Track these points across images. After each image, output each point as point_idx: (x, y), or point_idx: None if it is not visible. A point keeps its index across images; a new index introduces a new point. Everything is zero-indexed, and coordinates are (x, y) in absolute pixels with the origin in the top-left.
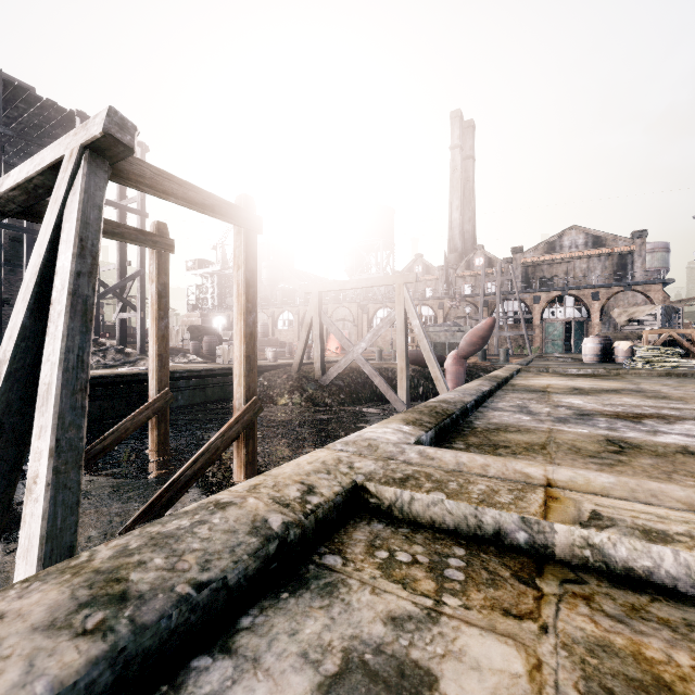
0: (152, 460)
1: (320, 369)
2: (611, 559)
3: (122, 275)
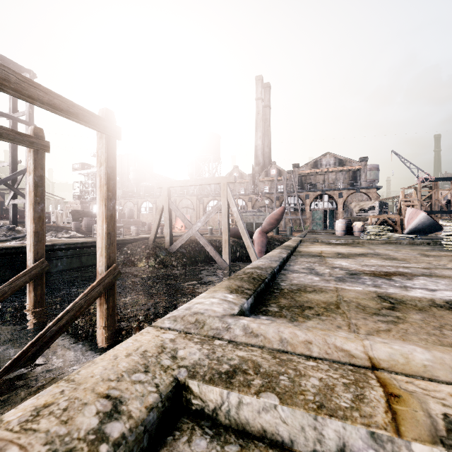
0: (29, 316)
1: (169, 241)
2: None
3: (13, 170)
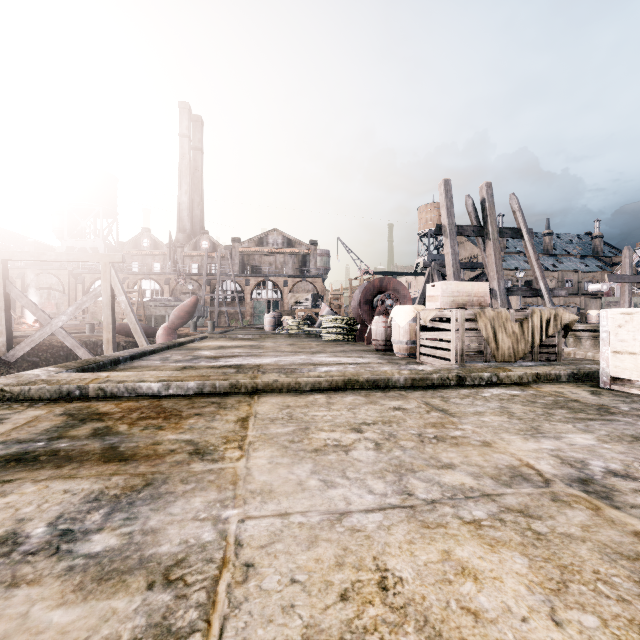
0: None
1: (6, 344)
2: (107, 392)
3: None
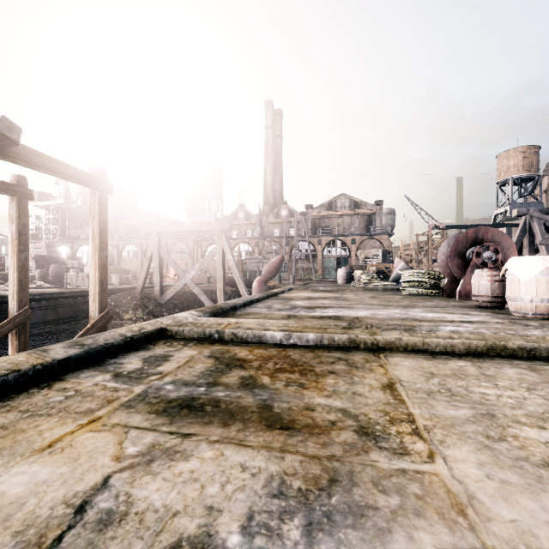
0: None
1: (160, 291)
2: (238, 337)
3: None
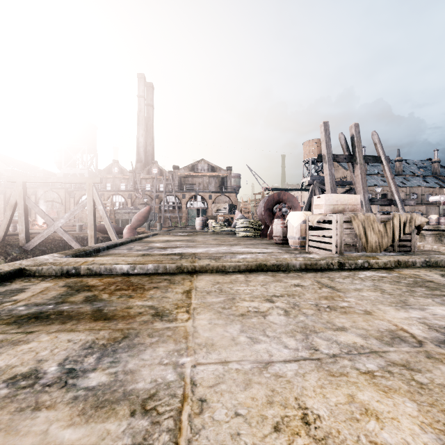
0: None
1: (25, 238)
2: (93, 271)
3: None
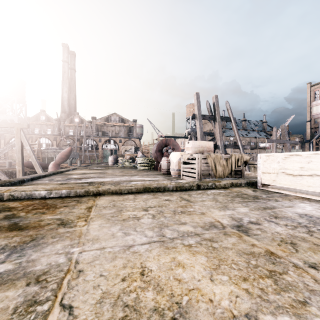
0: None
1: None
2: (15, 196)
3: None
